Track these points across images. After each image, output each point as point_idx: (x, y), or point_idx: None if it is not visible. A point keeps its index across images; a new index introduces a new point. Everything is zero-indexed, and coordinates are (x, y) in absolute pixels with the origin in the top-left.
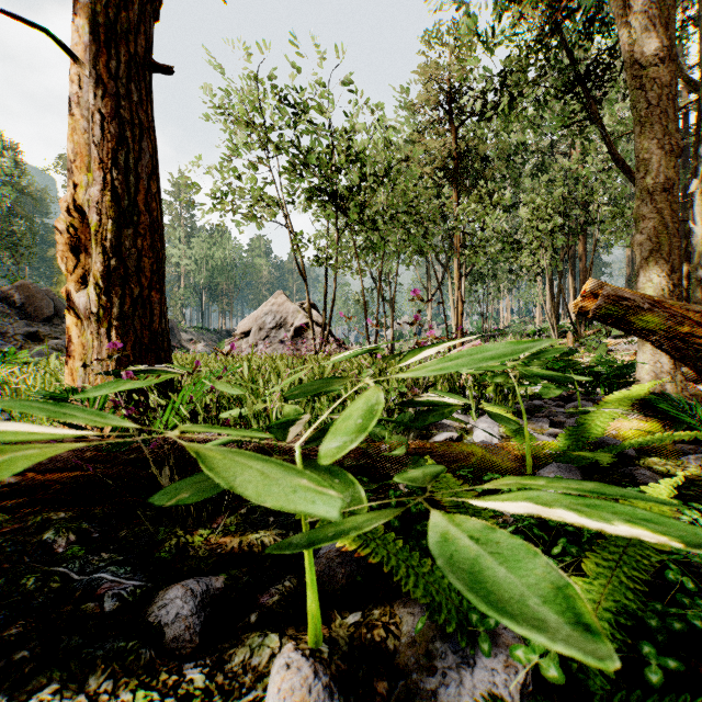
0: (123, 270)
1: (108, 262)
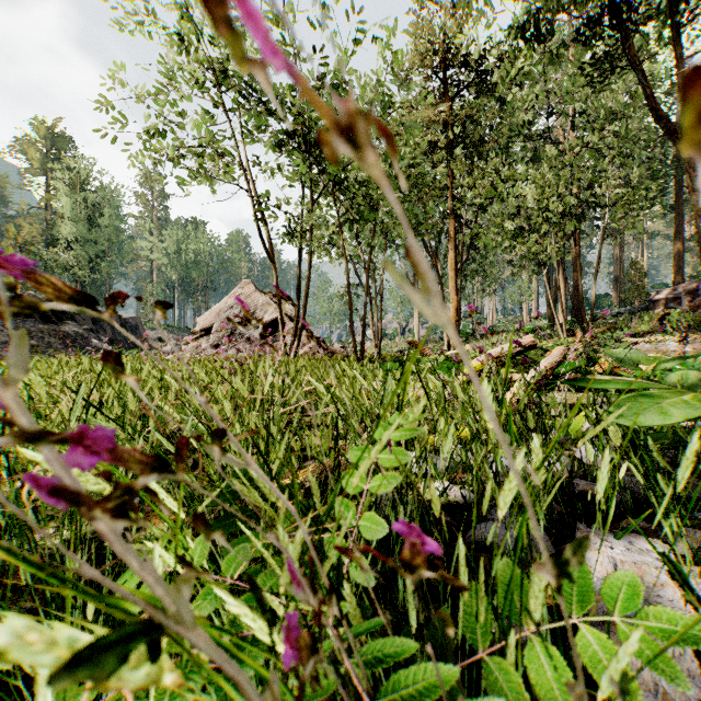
0: None
1: None
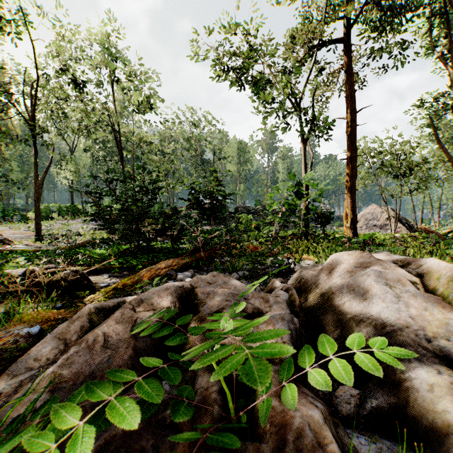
0: (353, 221)
1: (351, 220)
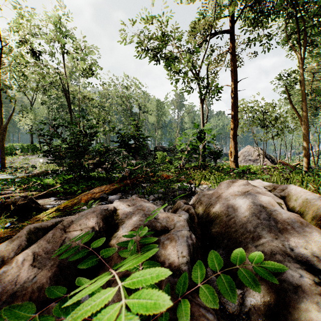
0: (235, 157)
1: (234, 156)
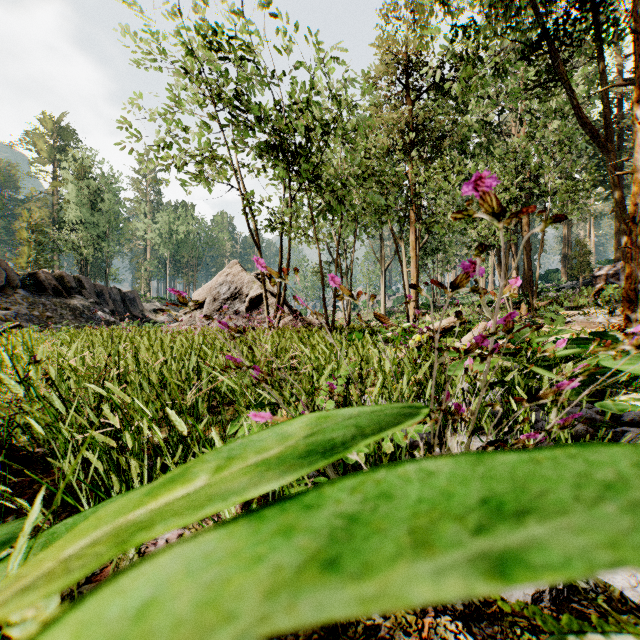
0: None
1: None
